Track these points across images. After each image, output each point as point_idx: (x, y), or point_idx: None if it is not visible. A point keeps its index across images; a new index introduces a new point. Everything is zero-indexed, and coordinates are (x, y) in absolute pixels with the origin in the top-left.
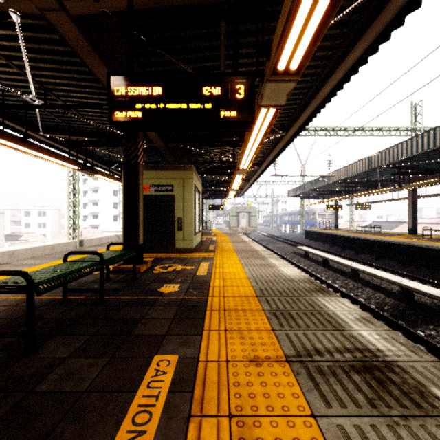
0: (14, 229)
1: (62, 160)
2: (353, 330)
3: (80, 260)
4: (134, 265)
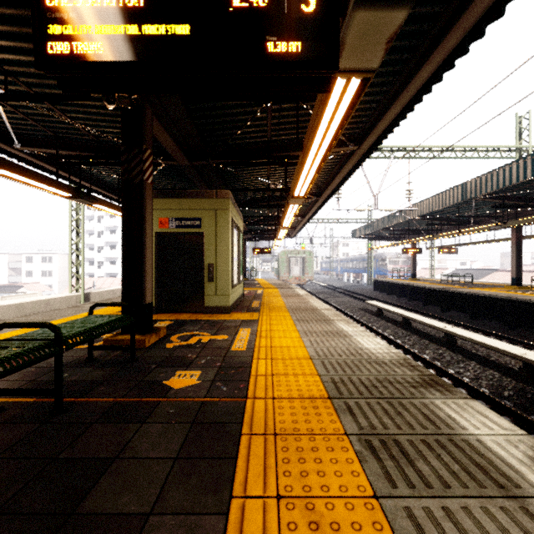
0: (13, 279)
1: (41, 182)
2: None
3: (22, 338)
4: (132, 337)
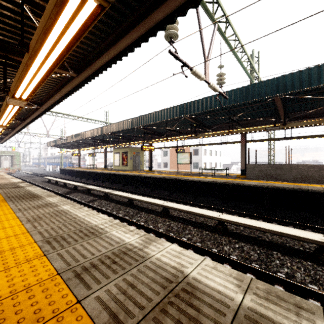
0: None
1: None
2: (20, 185)
3: None
4: None
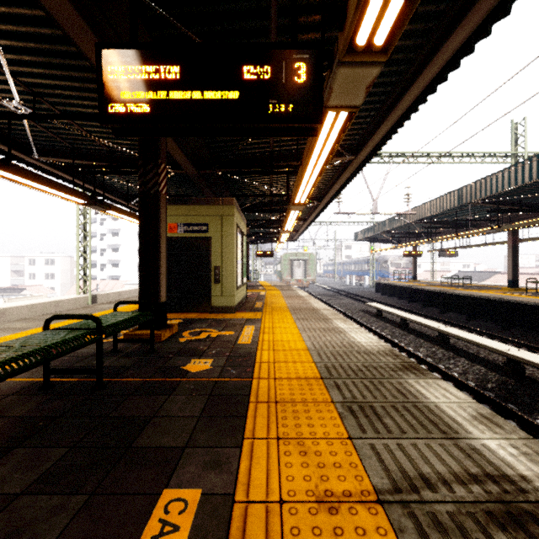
0: (16, 281)
1: (61, 191)
2: (473, 438)
3: (69, 328)
4: (151, 331)
